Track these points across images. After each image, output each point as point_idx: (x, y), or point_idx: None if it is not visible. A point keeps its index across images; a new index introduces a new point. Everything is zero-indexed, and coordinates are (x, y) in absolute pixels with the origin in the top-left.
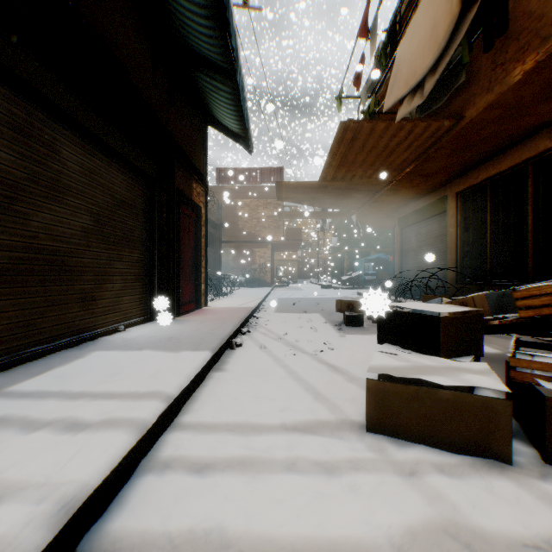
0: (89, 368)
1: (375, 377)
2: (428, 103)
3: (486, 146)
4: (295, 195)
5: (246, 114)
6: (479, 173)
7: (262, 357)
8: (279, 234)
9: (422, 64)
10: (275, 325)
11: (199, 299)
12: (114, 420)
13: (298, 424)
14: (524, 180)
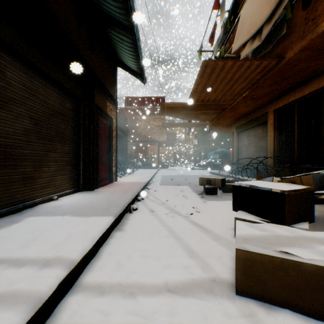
0: (18, 232)
1: (232, 235)
2: (258, 51)
3: (296, 78)
4: (172, 111)
5: (141, 57)
6: (290, 97)
7: (151, 219)
8: (162, 136)
9: (261, 16)
10: (160, 194)
11: (111, 177)
12: (12, 294)
13: (178, 284)
14: (321, 100)
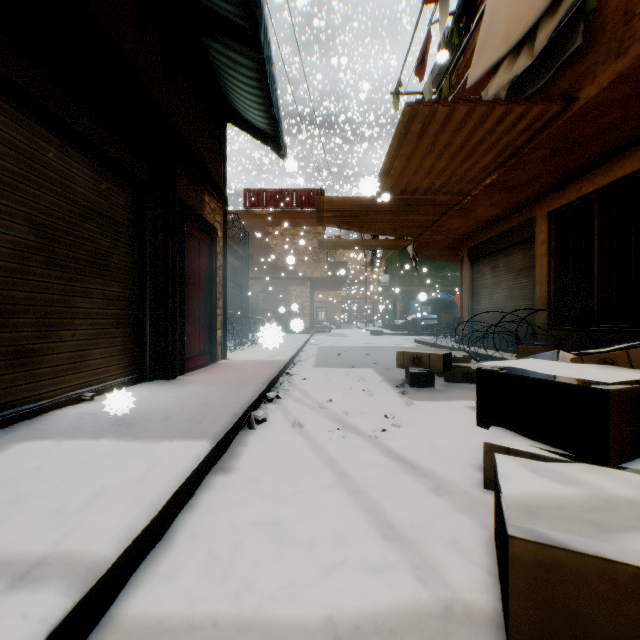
0: None
1: (478, 483)
2: (520, 87)
3: (599, 144)
4: (340, 217)
5: (275, 99)
6: (583, 185)
7: (295, 443)
8: (319, 269)
9: (534, 1)
10: (315, 386)
11: (214, 350)
12: None
13: (362, 622)
14: None
